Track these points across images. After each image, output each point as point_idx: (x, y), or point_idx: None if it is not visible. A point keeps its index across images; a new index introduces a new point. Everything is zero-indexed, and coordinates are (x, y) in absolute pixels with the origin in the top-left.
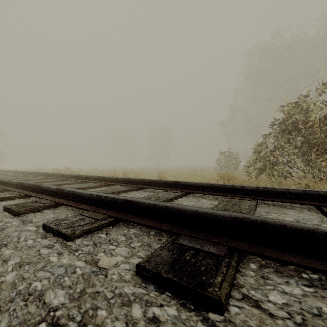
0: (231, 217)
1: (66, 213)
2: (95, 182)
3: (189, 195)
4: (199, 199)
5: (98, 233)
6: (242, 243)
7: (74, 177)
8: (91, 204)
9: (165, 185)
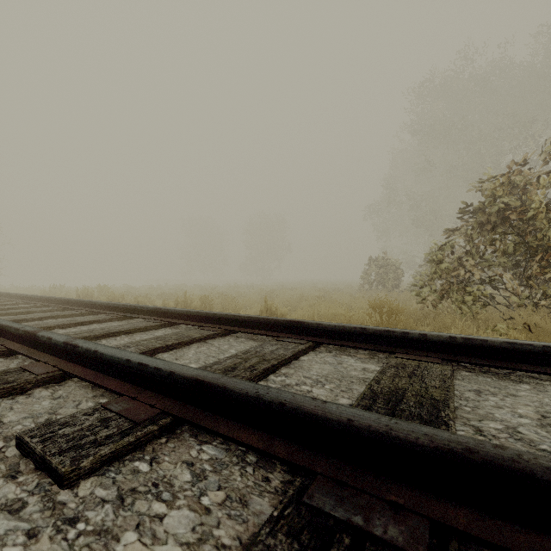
0: (435, 448)
1: (79, 398)
2: (149, 317)
3: (320, 347)
4: (340, 357)
5: (134, 458)
6: (463, 511)
7: (111, 308)
8: (129, 379)
9: (277, 328)
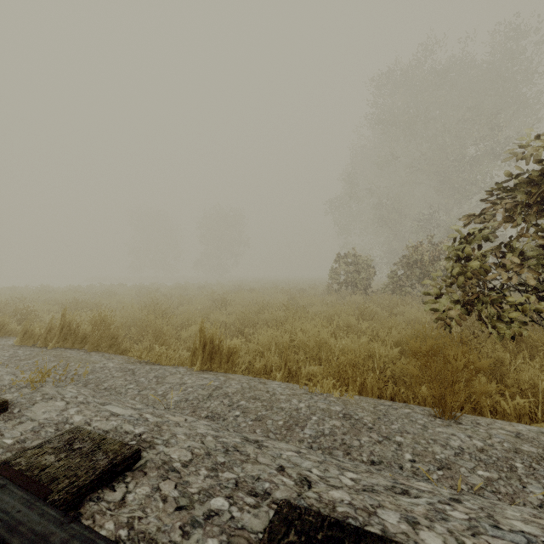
0: None
1: None
2: None
3: None
4: None
5: None
6: None
7: None
8: None
9: None
